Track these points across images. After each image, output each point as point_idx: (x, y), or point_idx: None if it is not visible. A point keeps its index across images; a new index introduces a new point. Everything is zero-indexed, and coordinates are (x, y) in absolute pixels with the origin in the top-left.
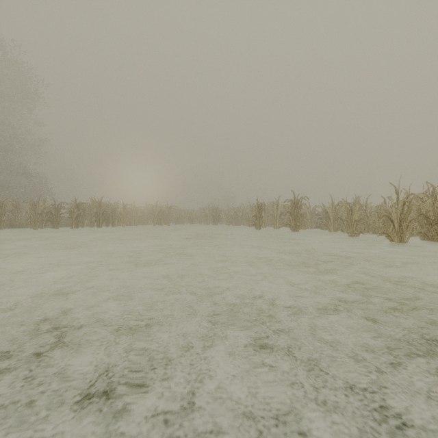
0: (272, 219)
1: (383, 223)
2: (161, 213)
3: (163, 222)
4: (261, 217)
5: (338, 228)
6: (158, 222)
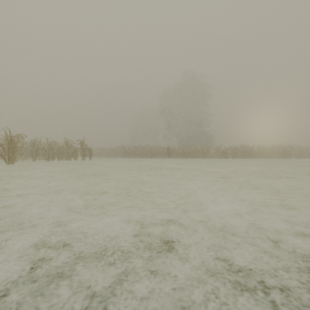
0: None
1: None
2: (284, 151)
3: (285, 156)
4: None
5: None
6: (281, 156)
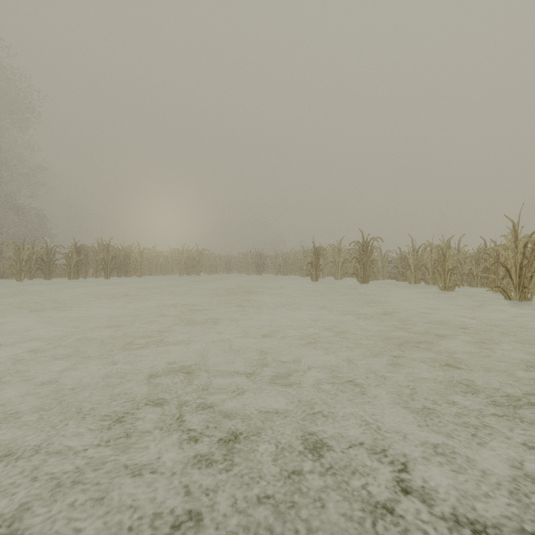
0: (332, 267)
1: (483, 272)
2: (190, 260)
3: (192, 271)
4: (319, 265)
5: (421, 280)
6: (186, 271)
